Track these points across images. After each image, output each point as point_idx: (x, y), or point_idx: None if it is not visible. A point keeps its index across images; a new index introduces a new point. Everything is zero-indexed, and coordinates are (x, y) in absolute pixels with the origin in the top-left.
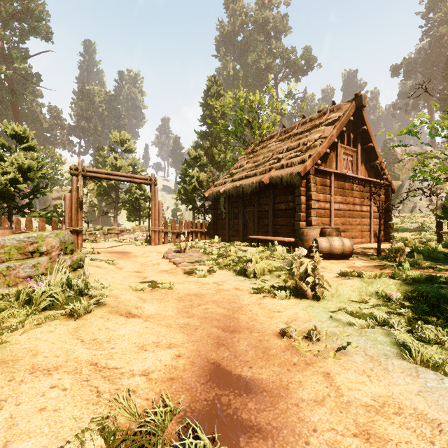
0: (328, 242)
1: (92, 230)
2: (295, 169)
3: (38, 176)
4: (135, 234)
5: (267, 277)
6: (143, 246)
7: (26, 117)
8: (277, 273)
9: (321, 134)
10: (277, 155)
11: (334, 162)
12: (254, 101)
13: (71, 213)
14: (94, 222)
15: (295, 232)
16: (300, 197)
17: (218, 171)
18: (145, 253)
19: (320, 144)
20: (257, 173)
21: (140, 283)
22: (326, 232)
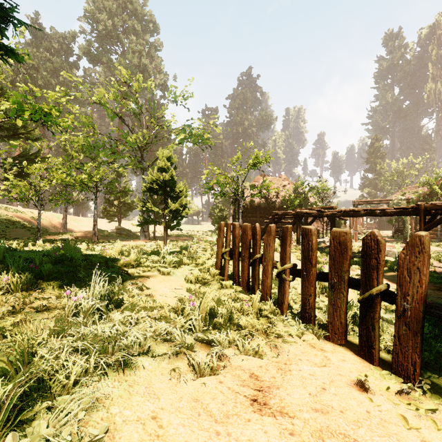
0: None
1: None
2: None
3: None
4: None
5: None
6: None
7: None
8: None
9: None
10: None
11: None
12: (401, 167)
13: None
14: None
15: None
16: None
17: (379, 191)
18: None
19: None
20: None
21: None
22: None
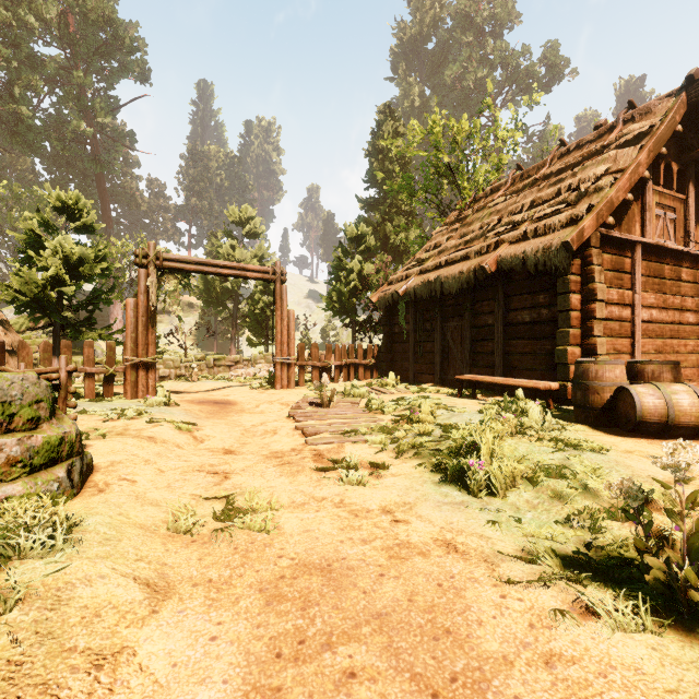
0: (661, 397)
1: (190, 361)
2: (555, 238)
3: (96, 271)
4: (256, 367)
5: (523, 495)
6: (261, 391)
7: (118, 197)
8: (551, 484)
9: (610, 164)
10: (510, 216)
11: (637, 224)
12: (460, 130)
13: (135, 332)
14: (207, 347)
15: (553, 369)
16: (568, 296)
17: (395, 261)
18: (260, 404)
19: (610, 184)
20: (471, 253)
21: (201, 501)
22: (645, 370)
